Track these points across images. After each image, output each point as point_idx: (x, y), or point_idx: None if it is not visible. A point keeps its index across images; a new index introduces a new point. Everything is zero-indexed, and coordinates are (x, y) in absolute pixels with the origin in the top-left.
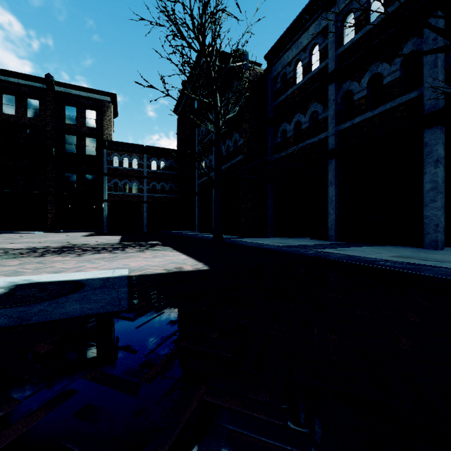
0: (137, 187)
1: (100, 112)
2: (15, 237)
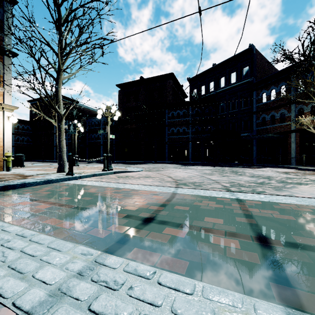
0: None
1: None
2: None
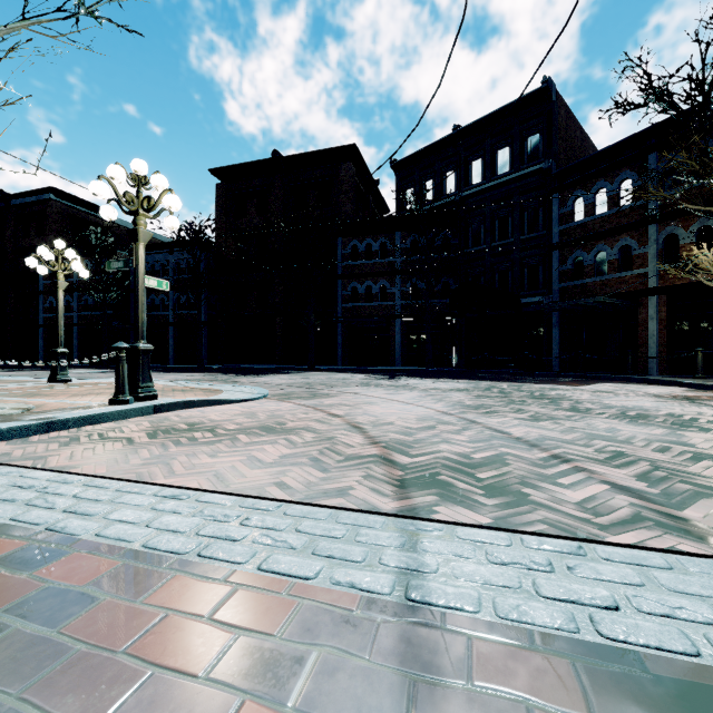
0: None
1: None
2: None
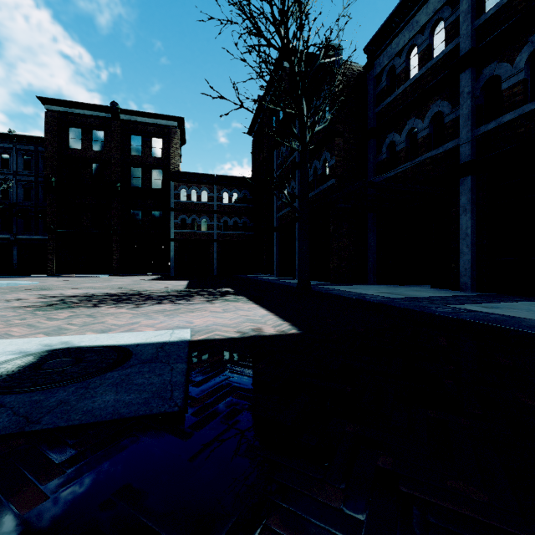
0: (206, 223)
1: (166, 140)
2: (79, 281)
